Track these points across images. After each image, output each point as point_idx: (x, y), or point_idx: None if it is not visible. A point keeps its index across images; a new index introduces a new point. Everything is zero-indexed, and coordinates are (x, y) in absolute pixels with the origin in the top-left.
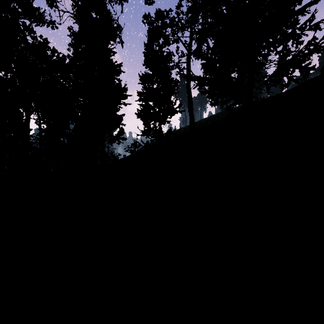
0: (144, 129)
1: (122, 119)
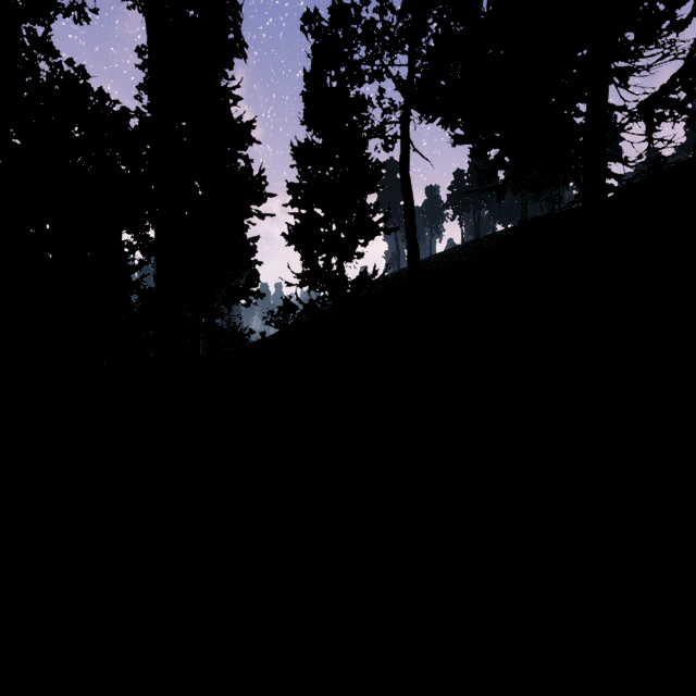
0: (303, 272)
1: (256, 251)
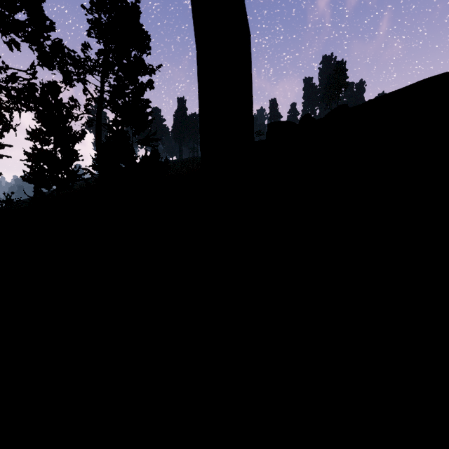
0: (35, 197)
1: None
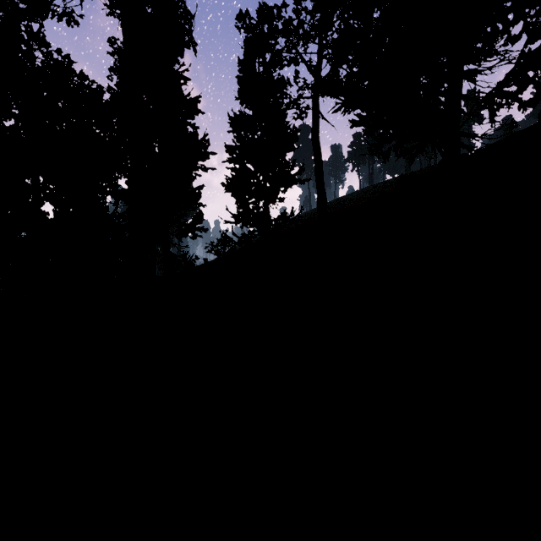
0: (238, 212)
1: (201, 196)
